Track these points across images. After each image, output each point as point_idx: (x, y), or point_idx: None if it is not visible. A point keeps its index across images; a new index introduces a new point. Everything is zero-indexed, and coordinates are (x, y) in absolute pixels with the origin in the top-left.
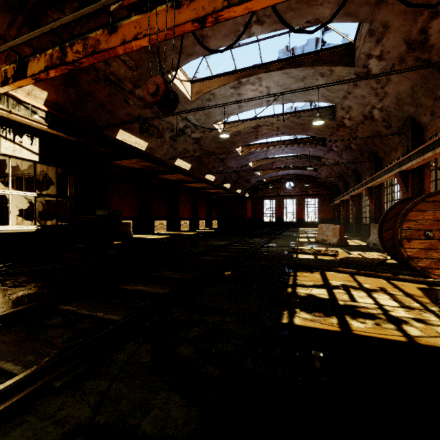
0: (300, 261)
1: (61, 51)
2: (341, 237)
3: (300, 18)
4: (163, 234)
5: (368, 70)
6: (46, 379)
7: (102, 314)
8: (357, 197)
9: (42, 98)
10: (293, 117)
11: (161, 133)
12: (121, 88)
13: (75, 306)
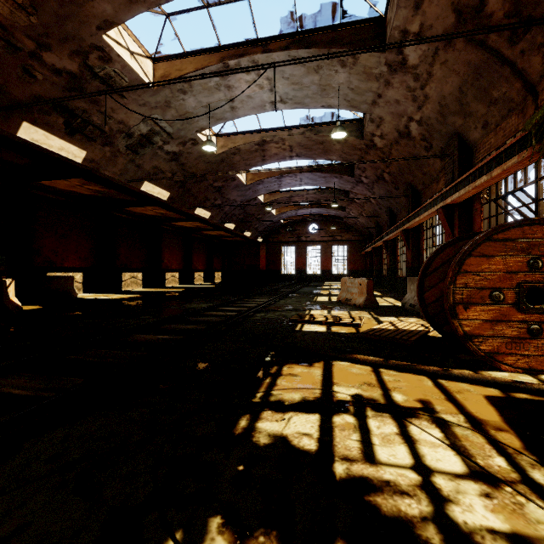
0: (301, 338)
1: None
2: (369, 296)
3: None
4: (131, 293)
5: (404, 58)
6: None
7: None
8: (391, 243)
9: None
10: (310, 131)
11: (109, 138)
12: (10, 44)
13: None
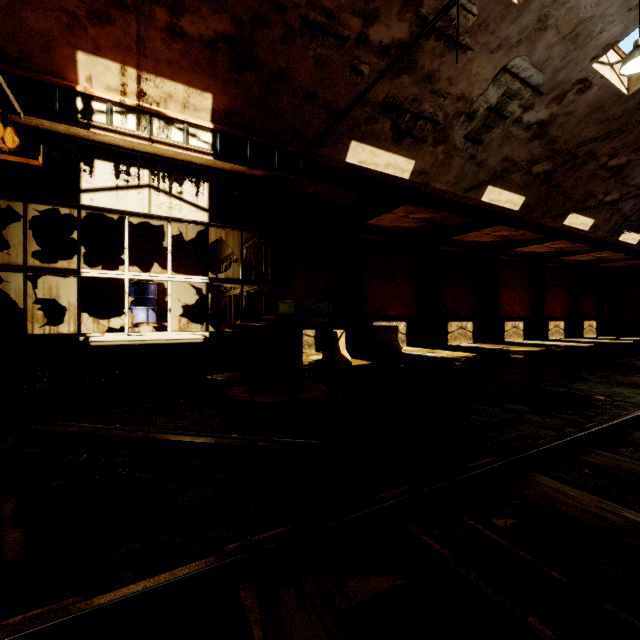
0: None
1: None
2: None
3: None
4: (461, 349)
5: None
6: None
7: None
8: None
9: (207, 109)
10: None
11: (442, 132)
12: (338, 38)
13: None
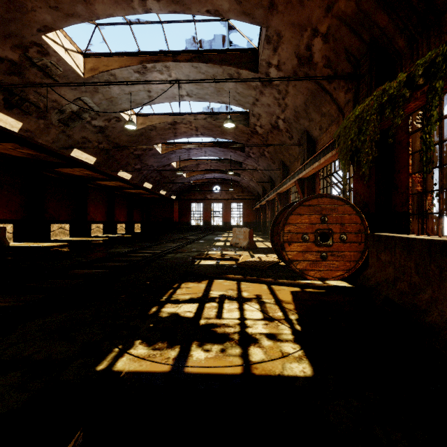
0: (197, 268)
1: None
2: (250, 240)
3: (200, 5)
4: (60, 241)
5: (270, 79)
6: None
7: None
8: (271, 202)
9: None
10: (211, 118)
11: (43, 113)
12: None
13: None
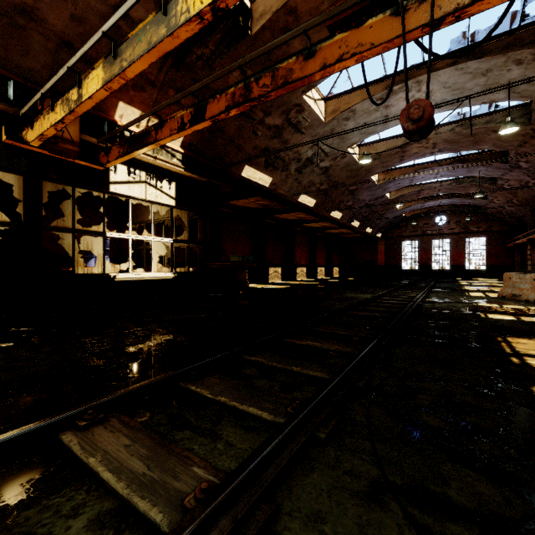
0: (497, 323)
1: (245, 87)
2: None
3: None
4: (280, 284)
5: None
6: (309, 428)
7: (298, 369)
8: None
9: (179, 140)
10: (461, 126)
11: (286, 165)
12: (251, 118)
13: (263, 358)
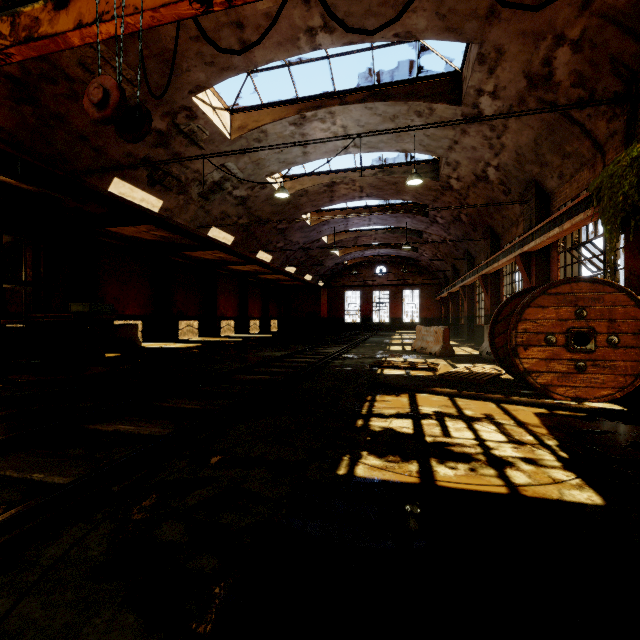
0: (384, 379)
1: None
2: (445, 344)
3: (386, 29)
4: (191, 342)
5: (480, 111)
6: None
7: (41, 476)
8: (469, 288)
9: None
10: (383, 172)
11: (184, 187)
12: None
13: None
